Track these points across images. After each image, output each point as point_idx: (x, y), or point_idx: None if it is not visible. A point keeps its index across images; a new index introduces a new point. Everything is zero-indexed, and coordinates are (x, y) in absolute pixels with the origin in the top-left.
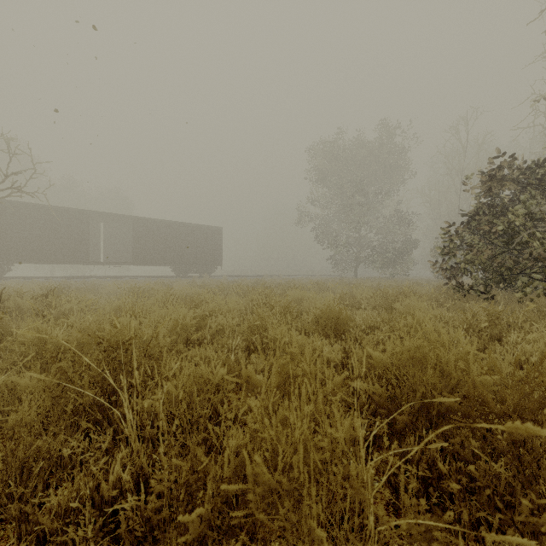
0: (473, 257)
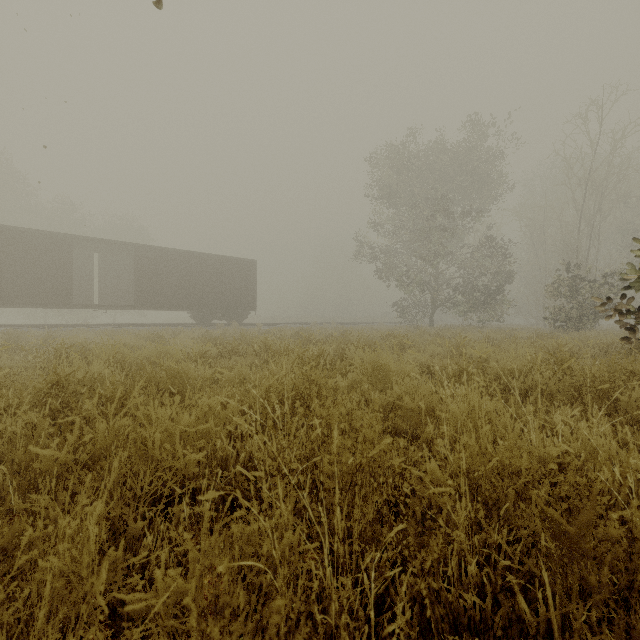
0: None
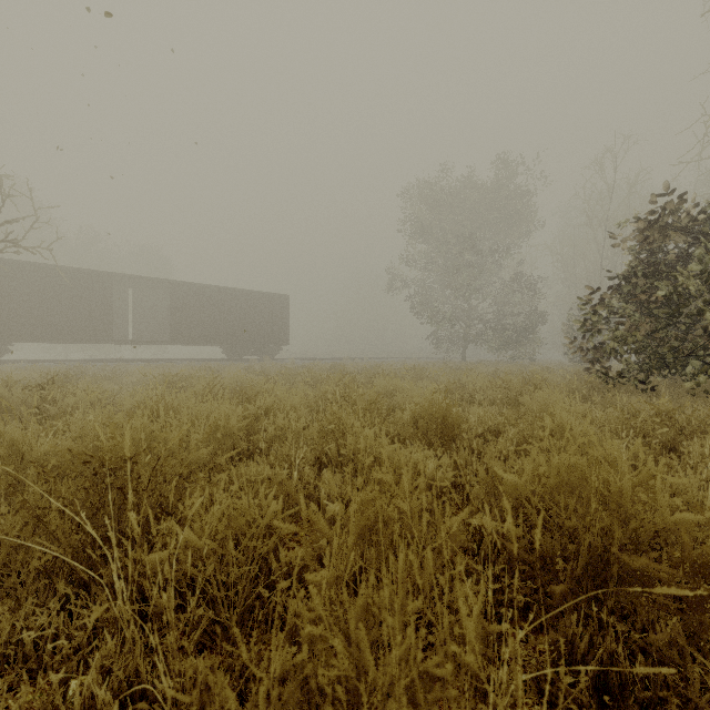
0: (625, 333)
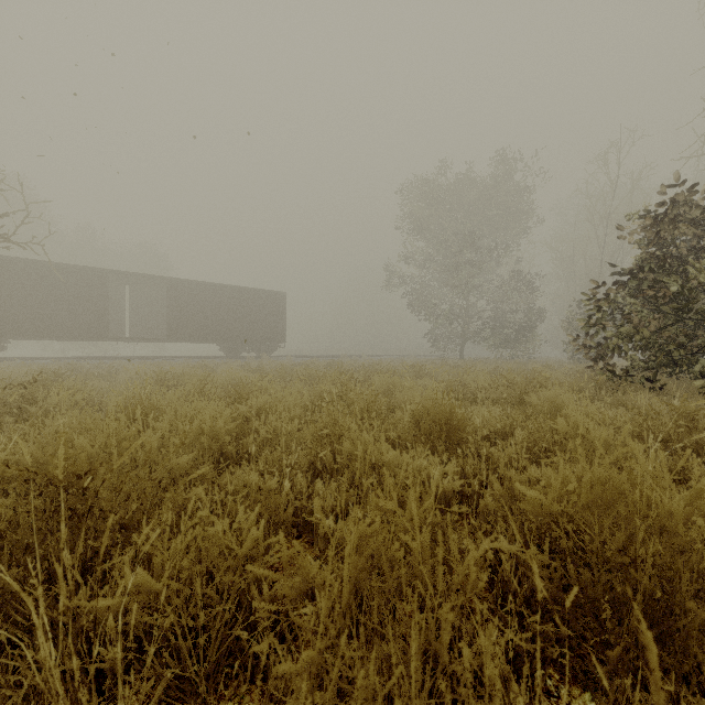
0: (631, 330)
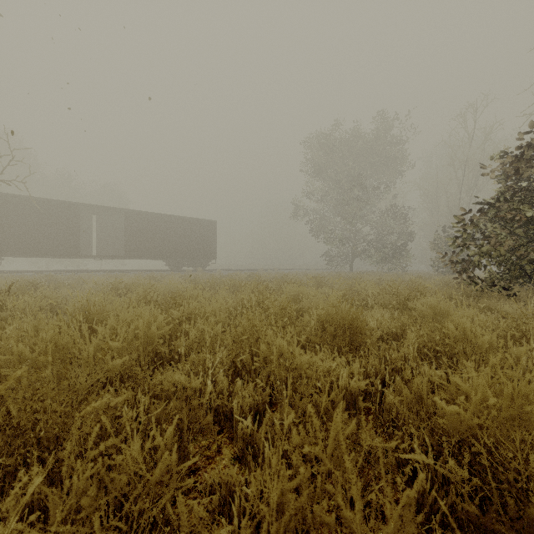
0: (491, 248)
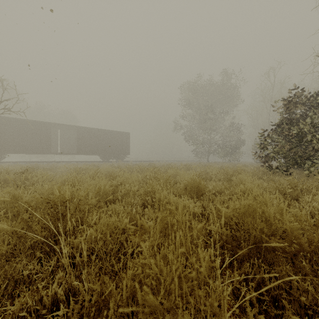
0: (279, 149)
